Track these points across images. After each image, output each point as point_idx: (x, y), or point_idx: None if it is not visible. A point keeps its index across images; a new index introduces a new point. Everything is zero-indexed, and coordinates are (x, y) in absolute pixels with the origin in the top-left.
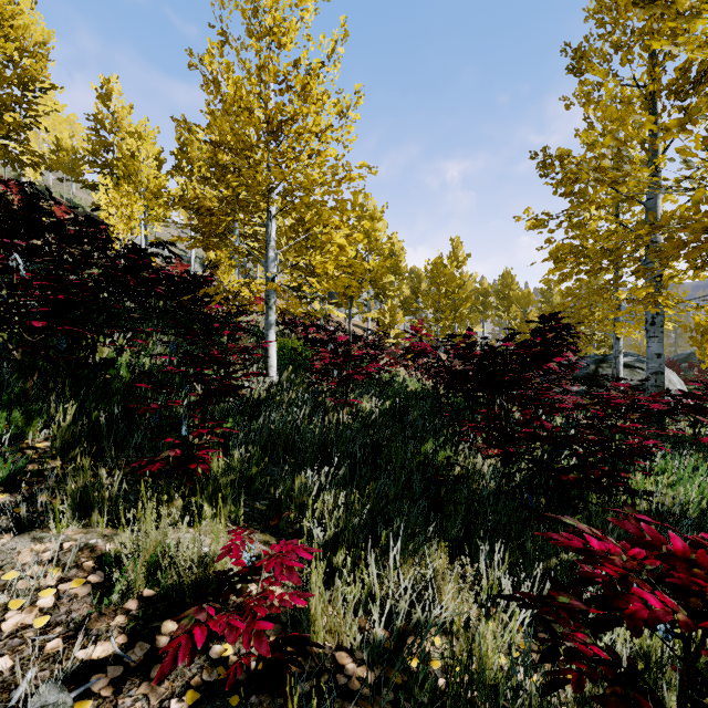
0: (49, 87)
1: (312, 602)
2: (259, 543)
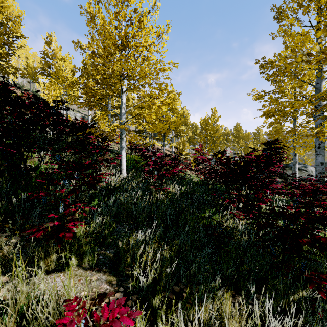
0: (20, 36)
1: None
2: (105, 283)
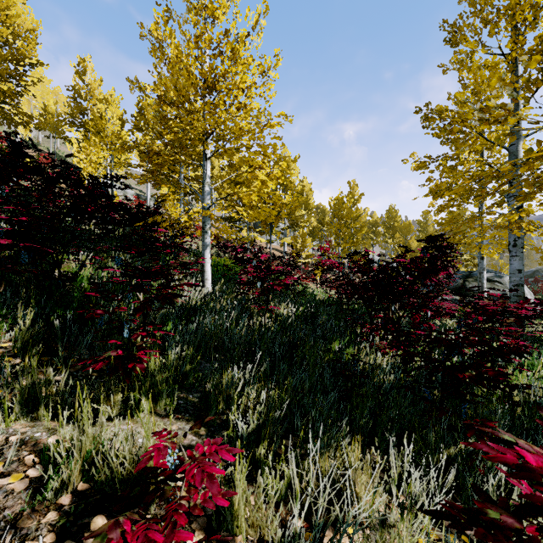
0: (36, 63)
1: (235, 497)
2: (190, 434)
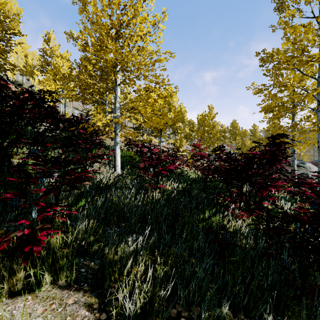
0: (17, 32)
1: None
2: (84, 308)
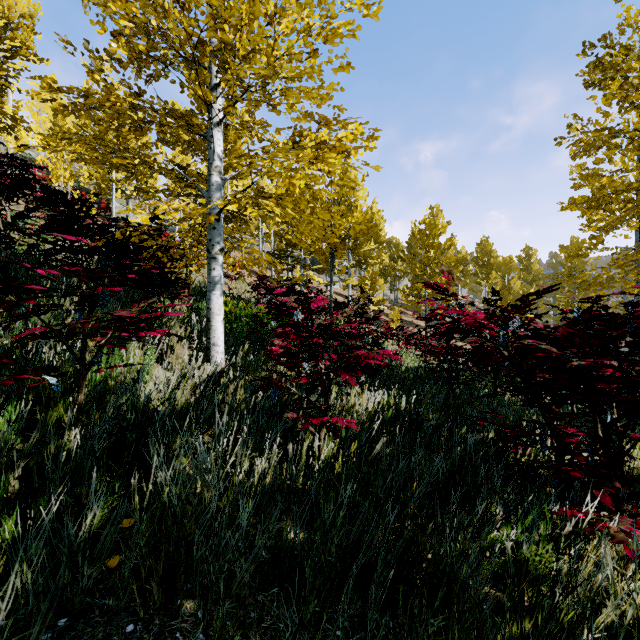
0: (19, 46)
1: None
2: None
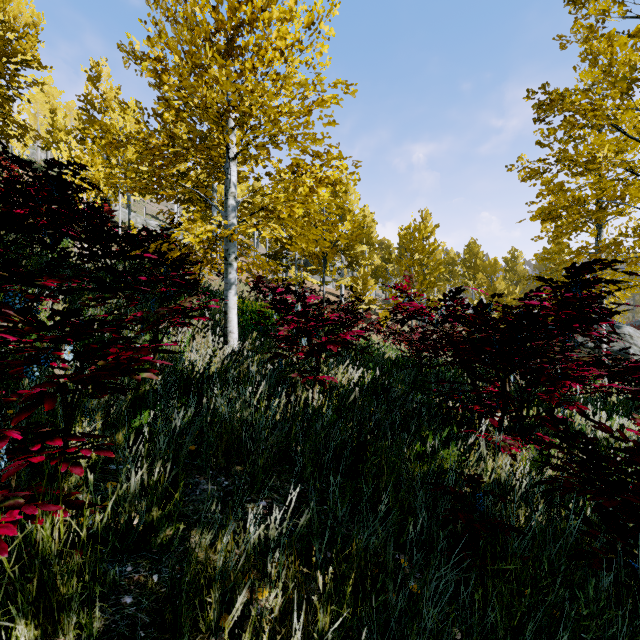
0: (30, 60)
1: None
2: None
